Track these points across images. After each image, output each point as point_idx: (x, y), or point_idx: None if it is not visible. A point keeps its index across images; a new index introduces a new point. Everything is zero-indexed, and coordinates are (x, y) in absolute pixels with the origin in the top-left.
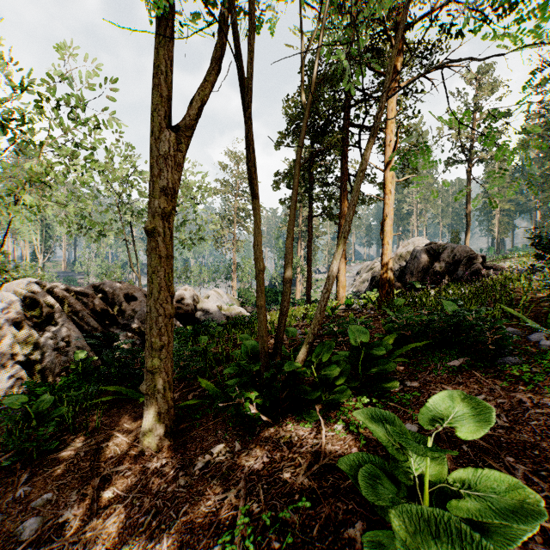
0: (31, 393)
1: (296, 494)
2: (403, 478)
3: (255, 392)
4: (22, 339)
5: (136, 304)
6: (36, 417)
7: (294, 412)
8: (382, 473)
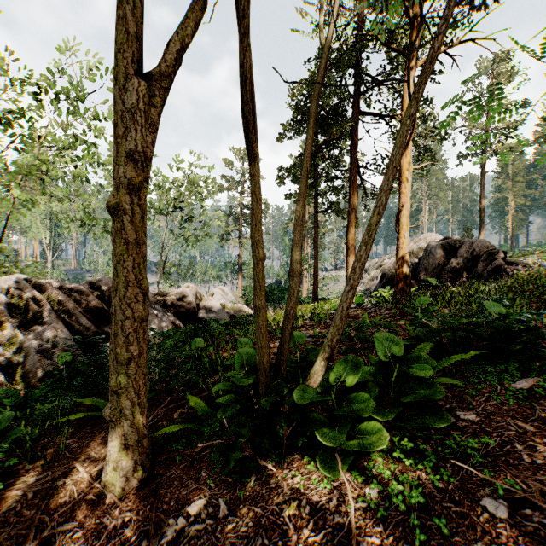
0: (4, 402)
1: None
2: None
3: (250, 425)
4: (5, 340)
5: None
6: None
7: (303, 453)
8: None
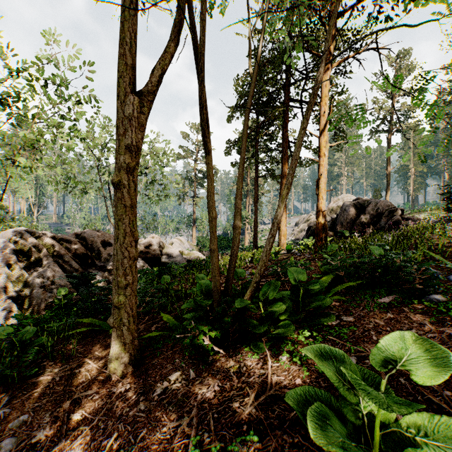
0: (19, 324)
1: (245, 424)
2: (350, 416)
3: (208, 325)
4: (14, 278)
5: (111, 249)
6: (20, 345)
7: (243, 344)
8: (330, 412)
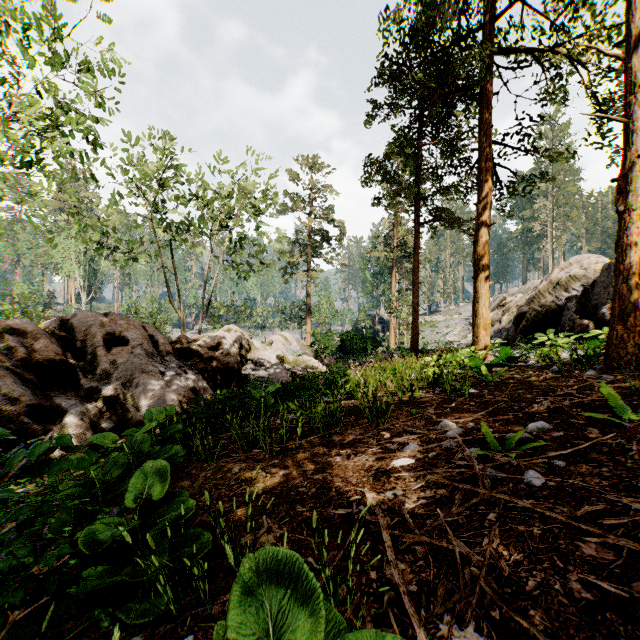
0: None
1: None
2: None
3: None
4: None
5: (121, 351)
6: None
7: None
8: None
